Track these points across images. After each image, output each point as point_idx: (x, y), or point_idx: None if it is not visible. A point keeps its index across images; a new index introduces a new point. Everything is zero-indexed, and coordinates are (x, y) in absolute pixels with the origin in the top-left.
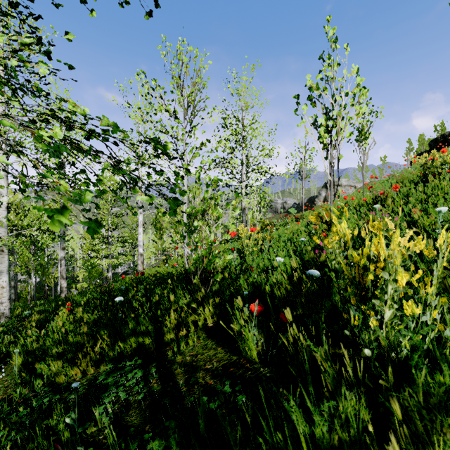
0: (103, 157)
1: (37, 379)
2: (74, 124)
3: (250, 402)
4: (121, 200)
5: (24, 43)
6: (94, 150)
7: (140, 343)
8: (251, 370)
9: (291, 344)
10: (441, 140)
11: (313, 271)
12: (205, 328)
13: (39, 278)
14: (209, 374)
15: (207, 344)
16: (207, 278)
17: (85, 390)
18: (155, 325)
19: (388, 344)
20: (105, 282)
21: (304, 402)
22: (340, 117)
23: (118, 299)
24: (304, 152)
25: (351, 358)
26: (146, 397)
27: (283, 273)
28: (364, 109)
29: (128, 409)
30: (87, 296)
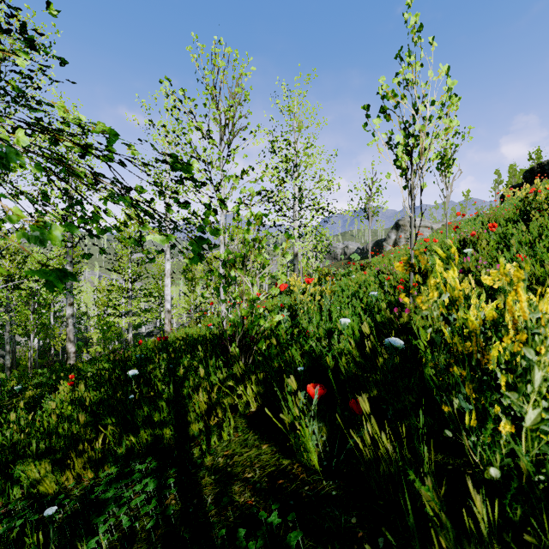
0: (105, 182)
1: (15, 486)
2: (61, 135)
3: (309, 540)
4: (128, 241)
5: (2, 31)
6: (92, 173)
7: (157, 436)
8: (309, 483)
9: (365, 443)
10: (539, 171)
11: (394, 339)
12: (246, 413)
13: (43, 340)
14: (249, 488)
15: (247, 438)
16: (248, 346)
17: (77, 505)
18: (177, 413)
19: (532, 467)
20: (126, 345)
21: (391, 544)
22: (424, 133)
23: (131, 372)
24: (371, 185)
25: (455, 470)
26: (159, 522)
27: (350, 340)
28: (455, 122)
29: (132, 541)
30: (97, 365)
